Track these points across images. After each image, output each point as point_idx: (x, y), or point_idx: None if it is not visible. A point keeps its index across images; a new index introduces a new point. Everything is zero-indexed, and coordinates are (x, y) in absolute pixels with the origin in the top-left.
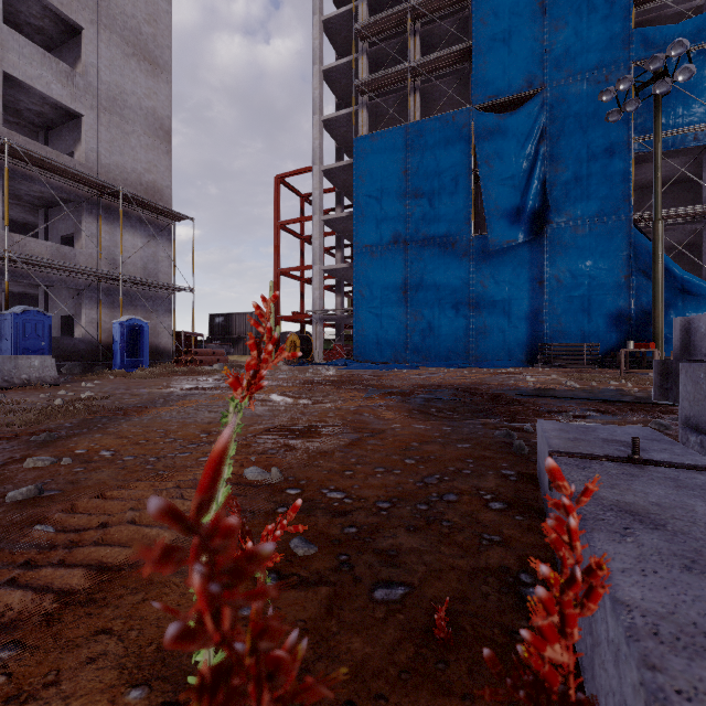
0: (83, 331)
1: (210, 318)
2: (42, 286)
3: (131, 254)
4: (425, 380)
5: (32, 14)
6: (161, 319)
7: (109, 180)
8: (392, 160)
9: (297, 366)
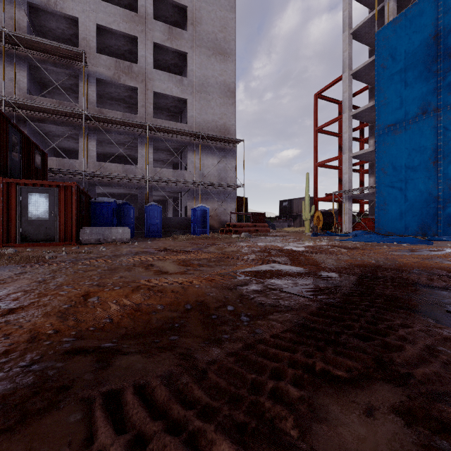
0: (187, 214)
1: (279, 203)
2: (162, 192)
3: (211, 169)
4: (391, 257)
5: (171, 59)
6: (228, 205)
7: (200, 130)
8: (418, 32)
9: (313, 236)
